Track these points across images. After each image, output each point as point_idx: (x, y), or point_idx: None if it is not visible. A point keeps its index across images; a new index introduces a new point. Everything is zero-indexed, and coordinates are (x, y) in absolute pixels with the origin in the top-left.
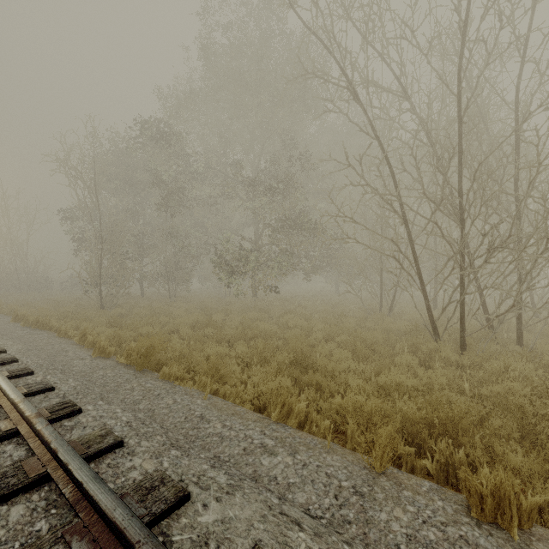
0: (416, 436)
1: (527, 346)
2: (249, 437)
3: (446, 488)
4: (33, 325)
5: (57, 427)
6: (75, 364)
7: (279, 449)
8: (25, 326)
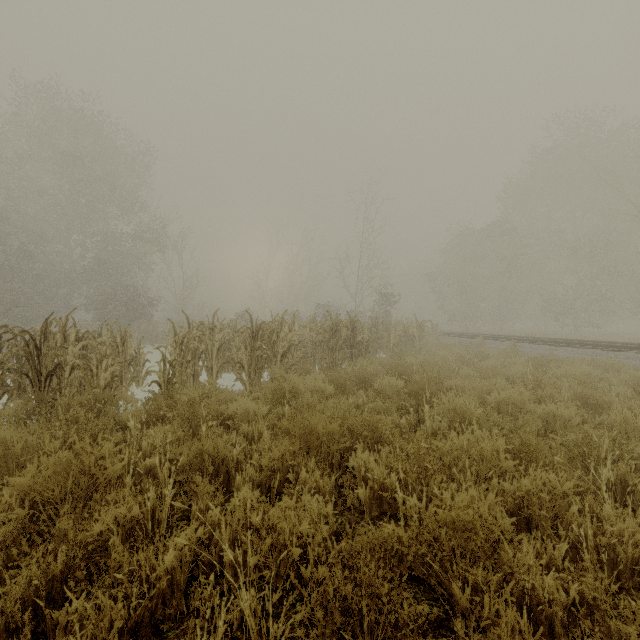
0: None
1: None
2: None
3: None
4: None
5: None
6: None
7: None
8: None
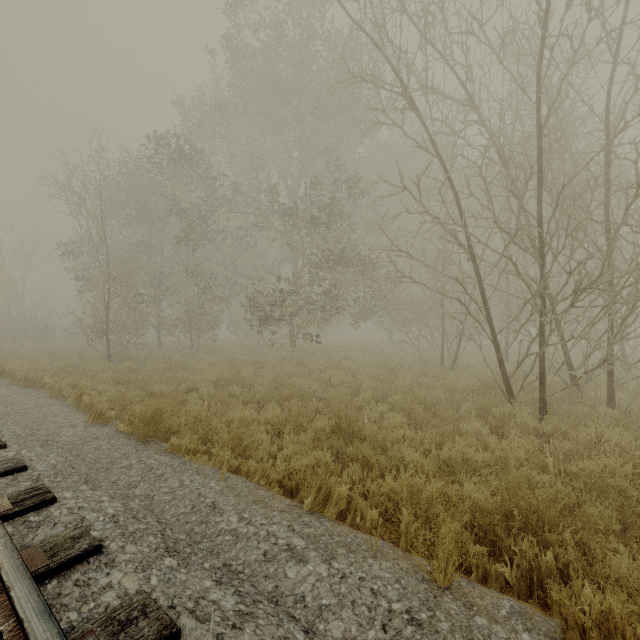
0: (489, 530)
1: (619, 408)
2: (272, 535)
3: (532, 609)
4: (21, 382)
5: (18, 524)
6: (64, 434)
7: (310, 552)
8: (12, 383)
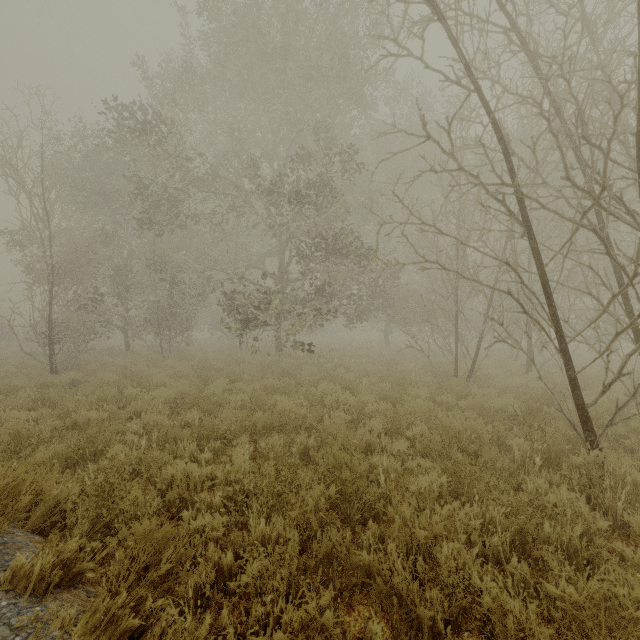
0: None
1: None
2: None
3: None
4: None
5: None
6: None
7: None
8: None
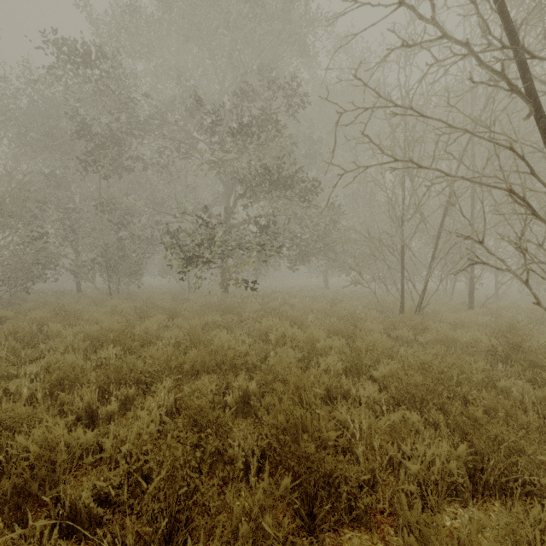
0: None
1: None
2: None
3: None
4: None
5: None
6: None
7: None
8: None
